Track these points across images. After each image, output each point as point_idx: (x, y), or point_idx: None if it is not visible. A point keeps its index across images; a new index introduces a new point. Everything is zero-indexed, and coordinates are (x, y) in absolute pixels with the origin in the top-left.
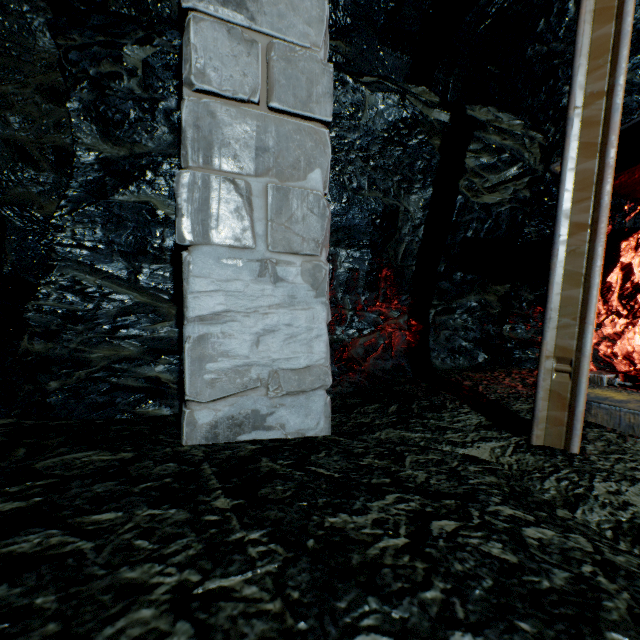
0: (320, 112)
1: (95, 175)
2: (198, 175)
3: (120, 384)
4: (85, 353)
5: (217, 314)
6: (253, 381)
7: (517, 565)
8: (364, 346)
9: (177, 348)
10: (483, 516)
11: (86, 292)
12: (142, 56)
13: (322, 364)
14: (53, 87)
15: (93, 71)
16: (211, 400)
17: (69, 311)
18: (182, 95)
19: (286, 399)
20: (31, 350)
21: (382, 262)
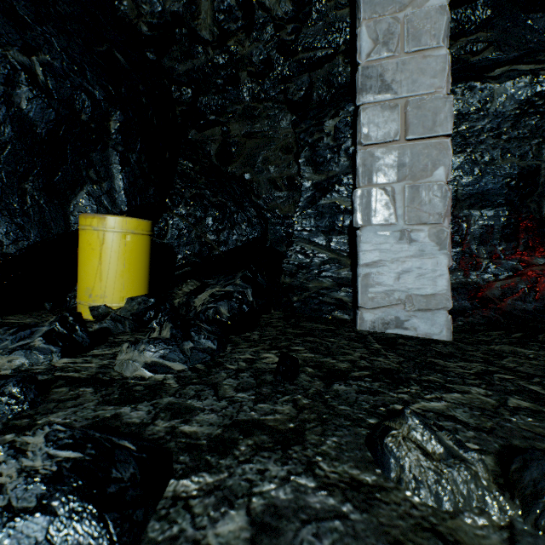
0: (442, 130)
1: (310, 193)
2: (364, 190)
3: (323, 300)
4: (306, 284)
5: (374, 262)
6: (395, 300)
7: (542, 393)
8: (501, 289)
9: (351, 283)
10: (542, 381)
11: (306, 253)
12: (333, 124)
13: (444, 293)
14: (287, 146)
15: (310, 140)
16: (371, 308)
17: (299, 263)
18: (354, 137)
19: (417, 313)
20: (285, 282)
21: (520, 216)
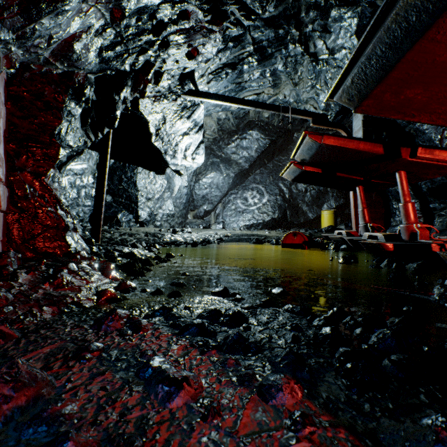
0: None
1: None
2: None
3: None
4: None
5: None
6: None
7: None
8: None
9: None
10: None
11: None
12: None
13: None
14: None
15: None
16: None
17: None
18: None
19: None
20: None
21: None
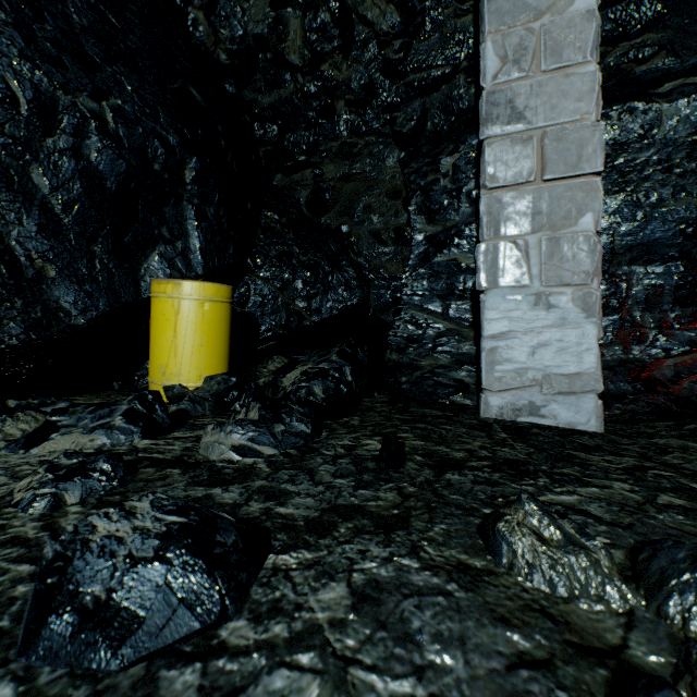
0: (590, 167)
1: (423, 248)
2: (490, 244)
3: (439, 382)
4: (418, 362)
5: (502, 333)
6: (529, 380)
7: None
8: (674, 368)
9: (474, 361)
10: None
11: (418, 323)
12: (451, 162)
13: (592, 372)
14: (394, 190)
15: (423, 183)
16: (498, 390)
17: (409, 336)
18: (478, 178)
19: (557, 397)
20: (391, 359)
21: None
